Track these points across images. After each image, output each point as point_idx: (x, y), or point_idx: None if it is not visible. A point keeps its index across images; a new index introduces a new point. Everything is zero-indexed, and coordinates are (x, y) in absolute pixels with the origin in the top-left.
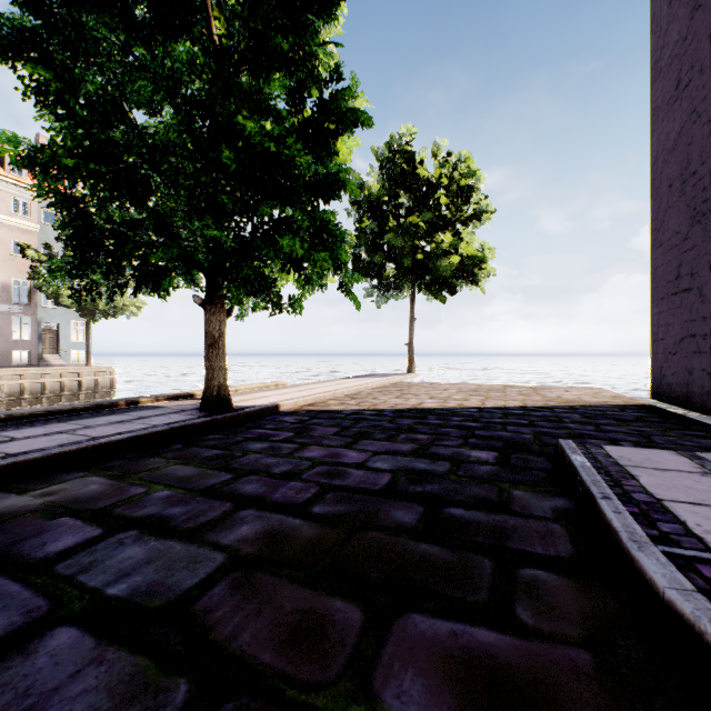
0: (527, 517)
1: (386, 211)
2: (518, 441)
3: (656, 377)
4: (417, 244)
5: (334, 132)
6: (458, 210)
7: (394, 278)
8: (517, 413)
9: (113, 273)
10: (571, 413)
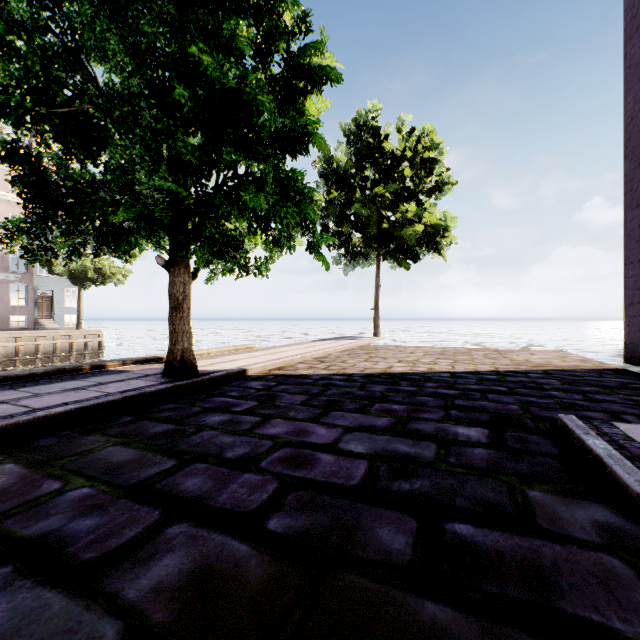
0: (564, 541)
1: (352, 183)
2: (505, 413)
3: (632, 341)
4: (382, 214)
5: (303, 91)
6: (421, 182)
7: (361, 247)
8: (491, 379)
9: (74, 234)
10: (548, 379)
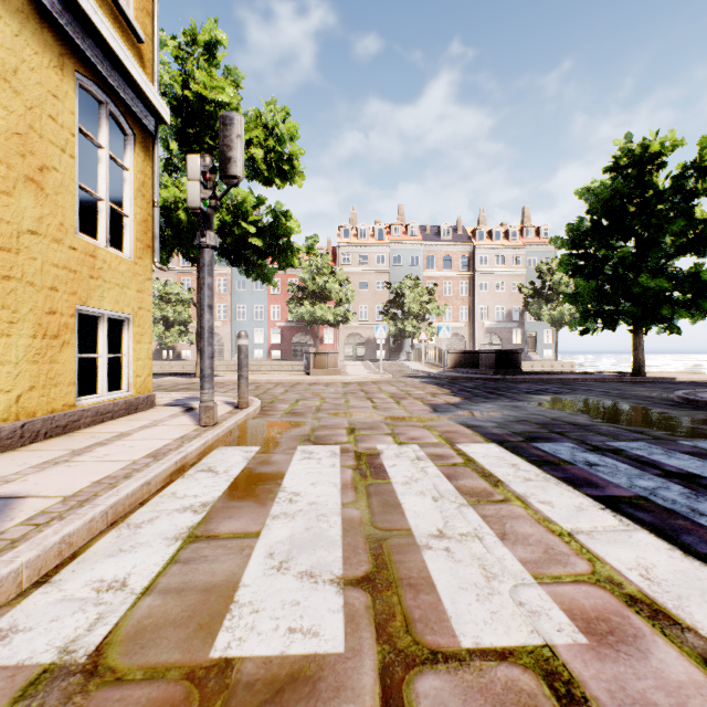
0: None
1: None
2: None
3: None
4: None
5: None
6: None
7: None
8: None
9: (593, 323)
10: None
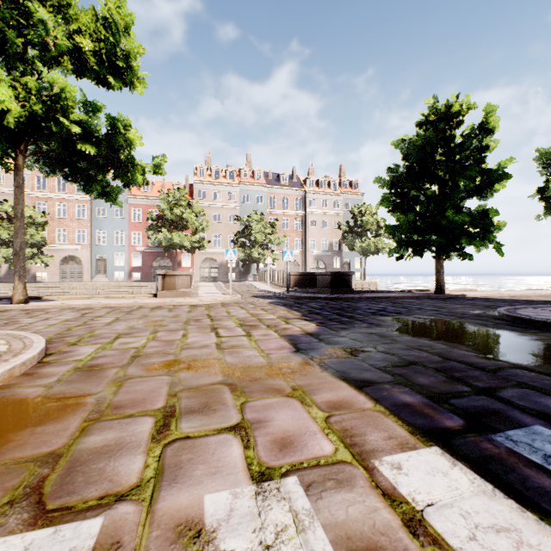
0: None
1: None
2: None
3: None
4: None
5: (492, 183)
6: None
7: None
8: None
9: (405, 250)
10: None
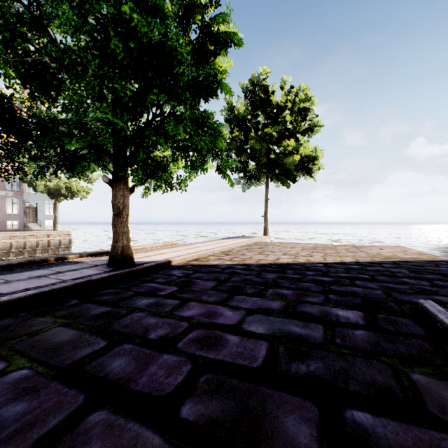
0: None
1: (249, 126)
2: (373, 297)
3: None
4: (270, 148)
5: (213, 52)
6: (298, 125)
7: (254, 171)
8: (355, 268)
9: (40, 159)
10: (398, 268)
